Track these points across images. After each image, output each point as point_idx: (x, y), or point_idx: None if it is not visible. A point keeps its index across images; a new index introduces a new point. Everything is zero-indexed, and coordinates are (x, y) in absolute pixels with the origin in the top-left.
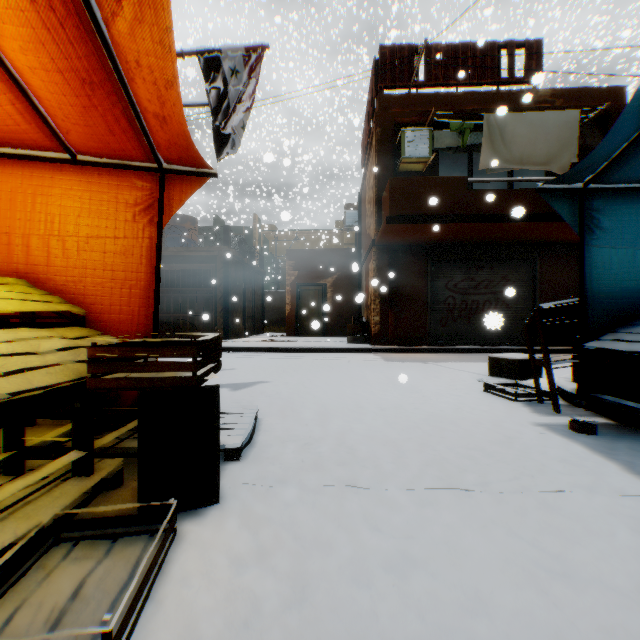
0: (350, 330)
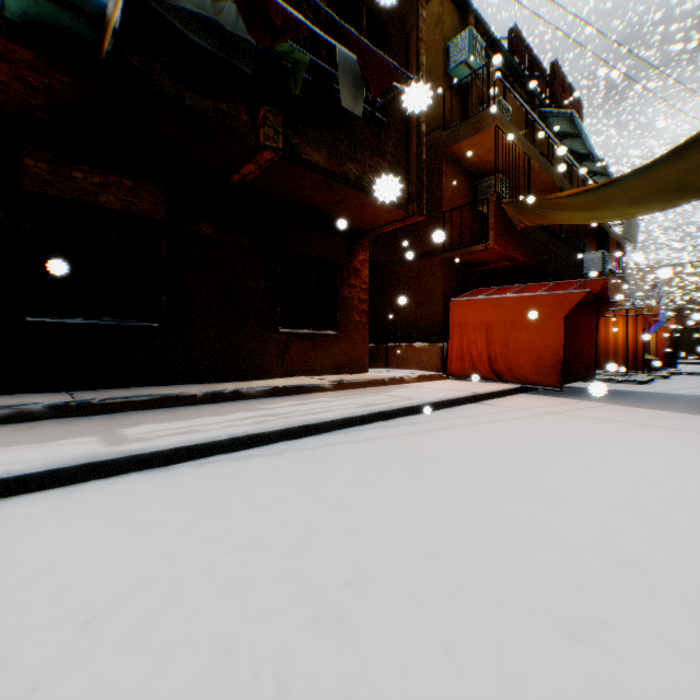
0: None
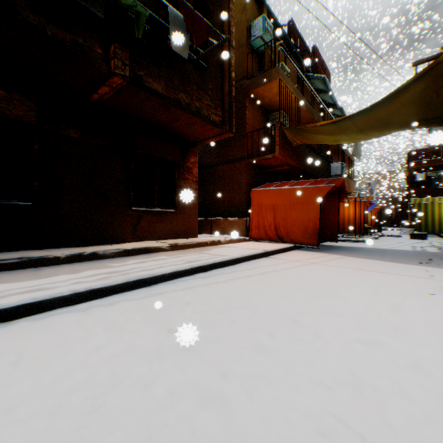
0: (399, 224)
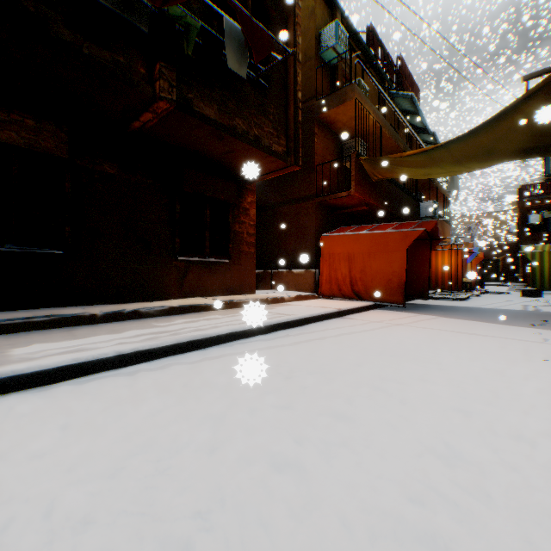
0: (508, 279)
